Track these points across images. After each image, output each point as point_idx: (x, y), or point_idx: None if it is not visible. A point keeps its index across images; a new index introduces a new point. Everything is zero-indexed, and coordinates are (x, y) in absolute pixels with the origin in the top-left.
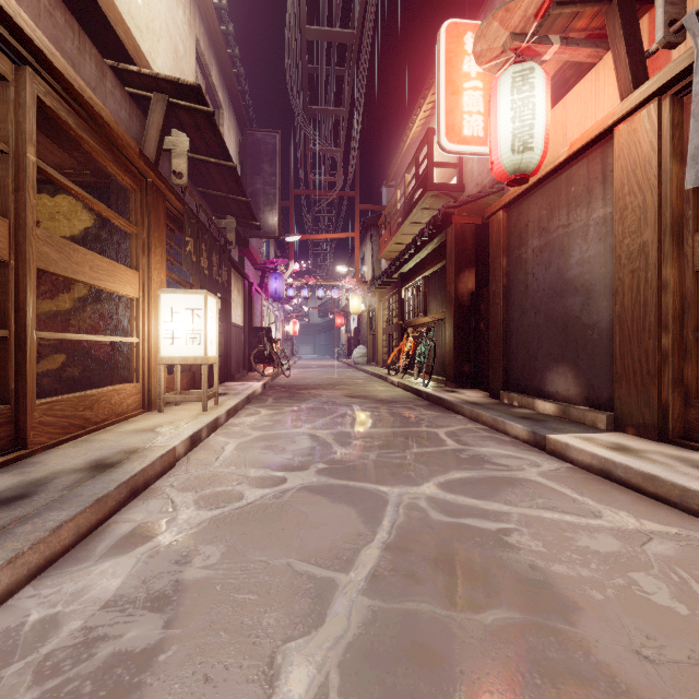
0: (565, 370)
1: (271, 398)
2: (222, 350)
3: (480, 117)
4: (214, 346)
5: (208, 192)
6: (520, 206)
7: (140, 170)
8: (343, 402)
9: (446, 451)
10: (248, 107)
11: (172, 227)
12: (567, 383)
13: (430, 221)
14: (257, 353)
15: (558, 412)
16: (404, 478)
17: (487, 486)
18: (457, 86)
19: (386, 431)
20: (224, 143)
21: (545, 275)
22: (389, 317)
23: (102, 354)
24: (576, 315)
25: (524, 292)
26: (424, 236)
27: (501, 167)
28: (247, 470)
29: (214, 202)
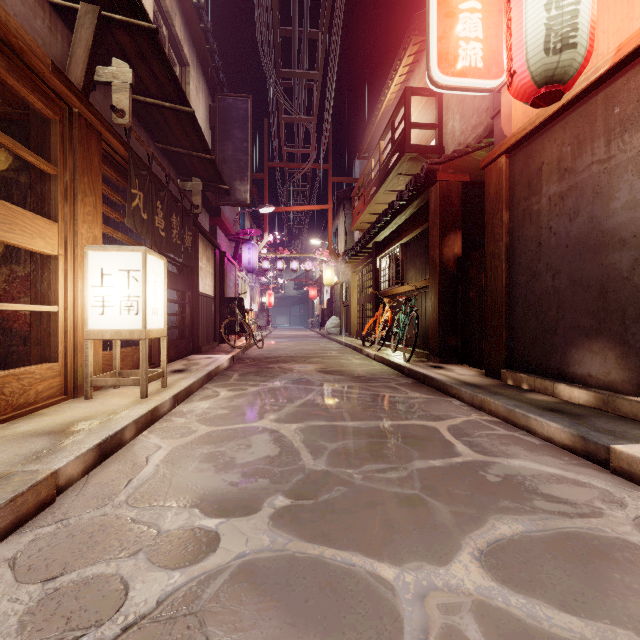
0: (602, 348)
1: (237, 373)
2: (187, 320)
3: (478, 44)
4: (160, 317)
5: (168, 149)
6: (529, 148)
7: (58, 94)
8: (316, 379)
9: (462, 467)
10: (218, 69)
11: (118, 179)
12: (606, 365)
13: (411, 181)
14: (228, 324)
15: (595, 402)
16: (417, 539)
17: (570, 565)
18: (451, 7)
19: (370, 427)
20: (177, 80)
21: (569, 228)
22: (362, 287)
23: (18, 326)
24: (622, 275)
25: (536, 250)
26: (402, 199)
27: (527, 77)
28: (162, 512)
29: (178, 162)
